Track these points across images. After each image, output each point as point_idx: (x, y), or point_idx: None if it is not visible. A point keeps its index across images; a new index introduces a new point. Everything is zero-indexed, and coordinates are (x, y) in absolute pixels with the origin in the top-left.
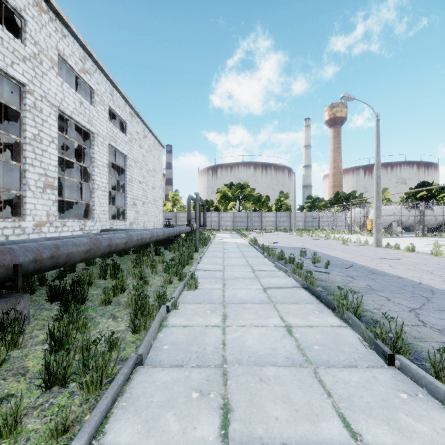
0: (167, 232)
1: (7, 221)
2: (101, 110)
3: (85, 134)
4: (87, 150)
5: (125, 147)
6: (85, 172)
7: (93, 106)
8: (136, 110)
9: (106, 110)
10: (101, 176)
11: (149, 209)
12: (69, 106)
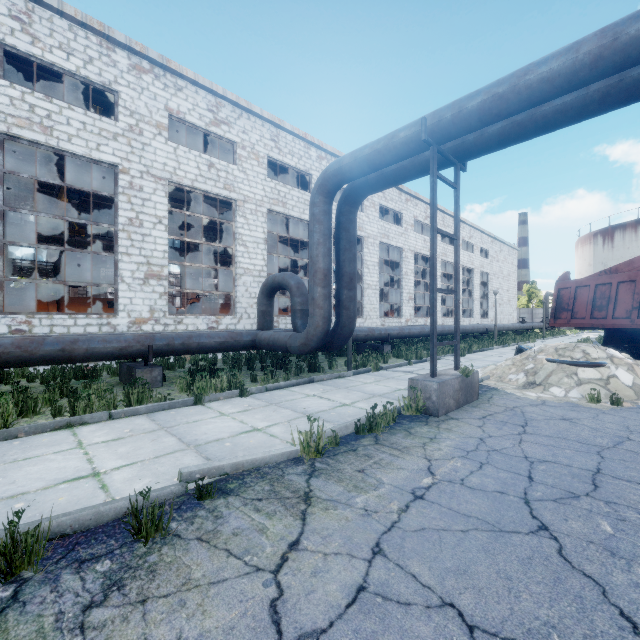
0: (522, 326)
1: (451, 319)
2: (476, 252)
3: (467, 269)
4: (468, 278)
5: (488, 267)
6: (467, 290)
7: (473, 253)
8: (495, 237)
9: (478, 251)
10: (476, 292)
11: (503, 309)
12: (465, 261)
